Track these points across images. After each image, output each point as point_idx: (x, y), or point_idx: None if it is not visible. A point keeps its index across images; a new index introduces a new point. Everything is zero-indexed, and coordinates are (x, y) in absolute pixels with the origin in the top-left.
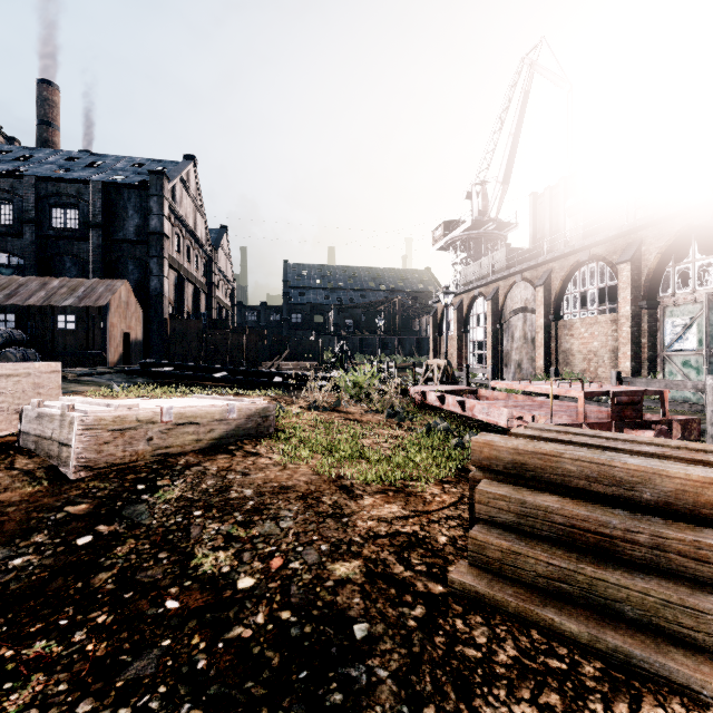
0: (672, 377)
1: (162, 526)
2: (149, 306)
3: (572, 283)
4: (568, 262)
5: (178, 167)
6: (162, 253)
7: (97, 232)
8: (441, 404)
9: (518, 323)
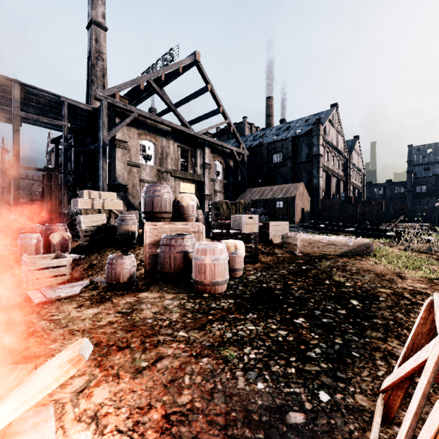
0: None
1: (323, 269)
2: (312, 194)
3: None
4: None
5: (327, 114)
6: (318, 165)
7: (289, 161)
8: None
9: None
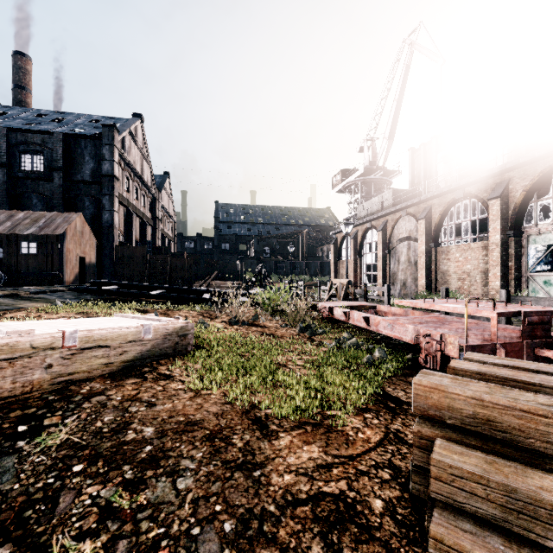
0: (535, 293)
1: (23, 493)
2: (102, 235)
3: (448, 216)
4: (446, 199)
5: (128, 123)
6: (113, 192)
7: (59, 174)
8: (347, 319)
9: (403, 249)
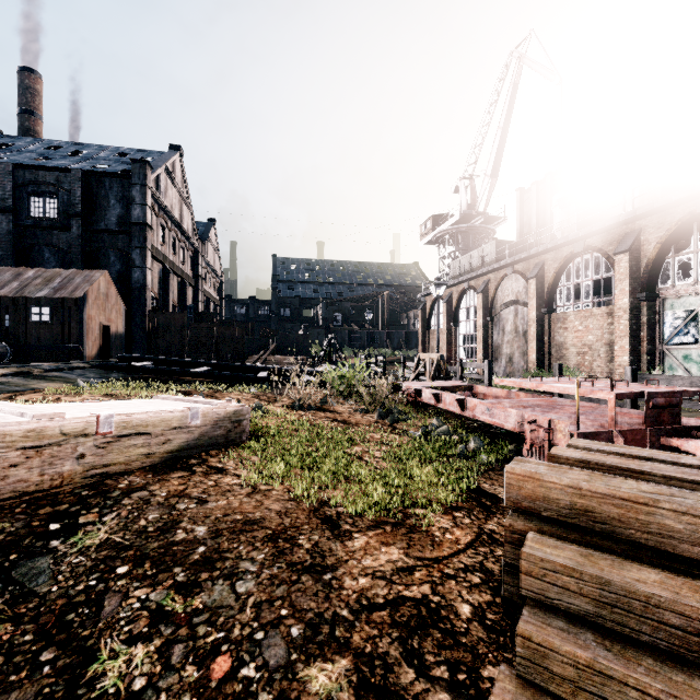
0: (672, 371)
1: (63, 596)
2: (132, 299)
3: (565, 275)
4: (562, 253)
5: (163, 157)
6: (145, 244)
7: (77, 221)
8: (437, 403)
9: (509, 316)
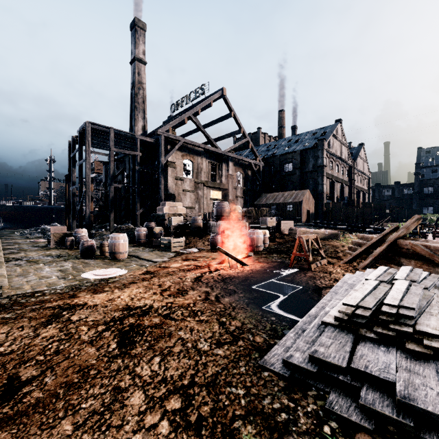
0: None
1: (308, 244)
2: (318, 198)
3: None
4: None
5: (331, 129)
6: (323, 174)
7: (298, 170)
8: None
9: None
